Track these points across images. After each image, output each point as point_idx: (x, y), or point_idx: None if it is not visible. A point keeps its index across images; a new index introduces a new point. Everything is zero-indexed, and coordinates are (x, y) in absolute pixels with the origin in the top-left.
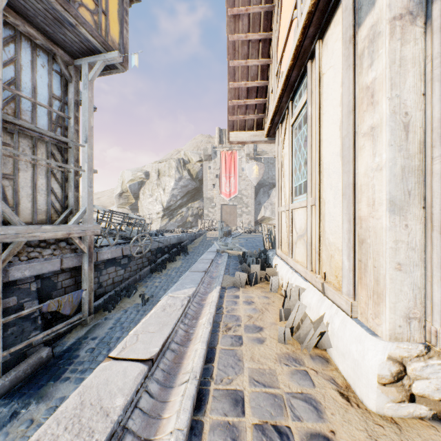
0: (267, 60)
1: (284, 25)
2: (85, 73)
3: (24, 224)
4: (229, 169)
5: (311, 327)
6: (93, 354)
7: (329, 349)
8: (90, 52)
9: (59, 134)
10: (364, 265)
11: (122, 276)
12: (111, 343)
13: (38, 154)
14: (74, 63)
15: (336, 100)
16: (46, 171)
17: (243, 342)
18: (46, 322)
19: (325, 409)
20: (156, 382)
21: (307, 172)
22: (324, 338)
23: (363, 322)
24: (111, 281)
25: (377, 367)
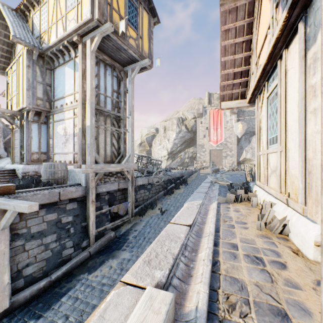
0: (248, 53)
1: (261, 34)
2: (130, 74)
3: (103, 163)
4: (216, 123)
5: (277, 222)
6: (136, 239)
7: (289, 235)
8: (132, 62)
9: (116, 111)
10: (311, 186)
11: (148, 196)
12: (145, 234)
13: (107, 124)
14: (123, 69)
15: (295, 88)
16: (110, 134)
17: (235, 227)
18: (111, 218)
19: (282, 255)
20: (193, 234)
21: (277, 130)
22: (286, 228)
23: (310, 218)
24: (142, 198)
25: (314, 237)
